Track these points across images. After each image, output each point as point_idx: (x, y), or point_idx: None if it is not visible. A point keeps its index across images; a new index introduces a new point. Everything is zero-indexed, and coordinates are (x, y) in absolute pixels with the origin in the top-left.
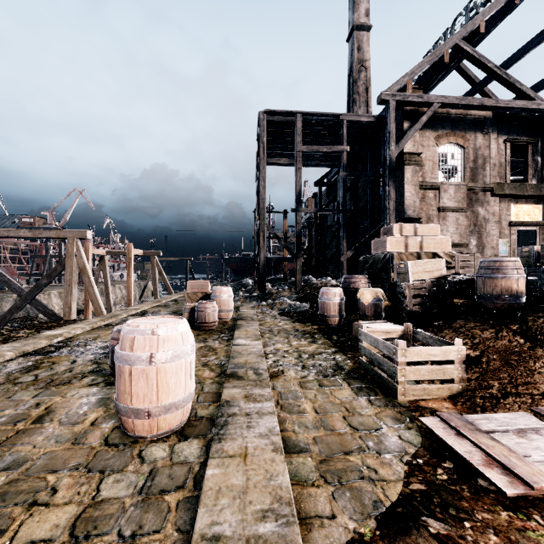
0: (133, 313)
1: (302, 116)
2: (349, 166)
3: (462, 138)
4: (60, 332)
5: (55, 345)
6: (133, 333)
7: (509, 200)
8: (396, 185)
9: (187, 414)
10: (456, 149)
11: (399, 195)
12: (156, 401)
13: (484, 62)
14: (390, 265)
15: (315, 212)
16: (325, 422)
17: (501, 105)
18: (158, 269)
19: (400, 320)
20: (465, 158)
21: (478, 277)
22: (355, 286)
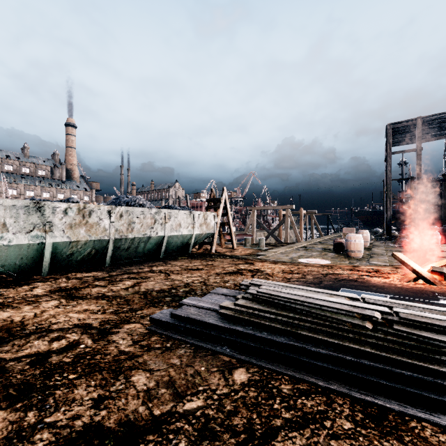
0: (315, 241)
1: (422, 118)
2: None
3: None
4: (300, 244)
5: (303, 247)
6: (350, 236)
7: None
8: None
9: (362, 255)
10: None
11: None
12: (356, 249)
13: None
14: None
15: (443, 175)
16: None
17: None
18: (314, 221)
19: None
20: None
21: None
22: None
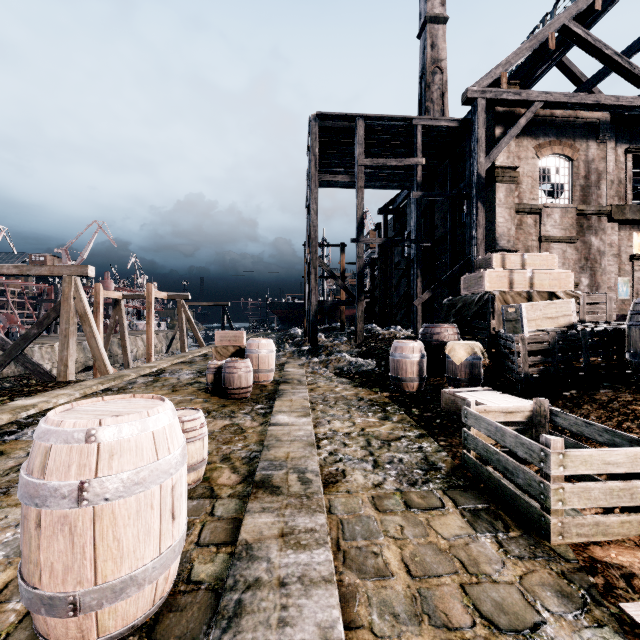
0: (145, 372)
1: (364, 120)
2: (423, 187)
3: (570, 147)
4: (35, 402)
5: (21, 422)
6: (50, 438)
7: (631, 227)
8: (485, 209)
9: (167, 585)
10: (561, 162)
11: (488, 222)
12: (93, 578)
13: (600, 48)
14: (489, 310)
15: (380, 246)
16: (428, 600)
17: (622, 104)
18: (186, 315)
19: (508, 386)
20: (574, 173)
21: (633, 326)
22: (440, 339)
